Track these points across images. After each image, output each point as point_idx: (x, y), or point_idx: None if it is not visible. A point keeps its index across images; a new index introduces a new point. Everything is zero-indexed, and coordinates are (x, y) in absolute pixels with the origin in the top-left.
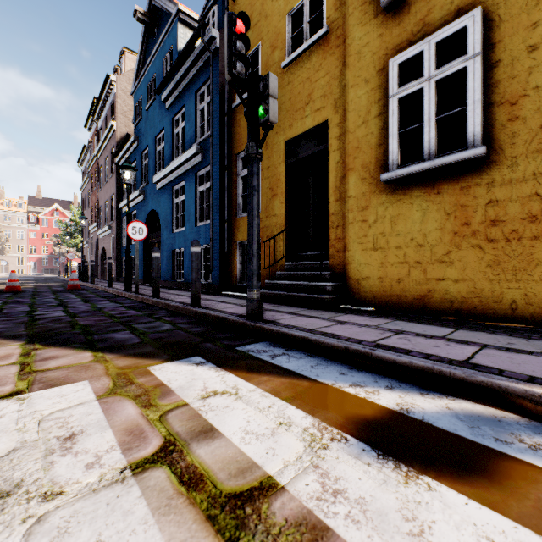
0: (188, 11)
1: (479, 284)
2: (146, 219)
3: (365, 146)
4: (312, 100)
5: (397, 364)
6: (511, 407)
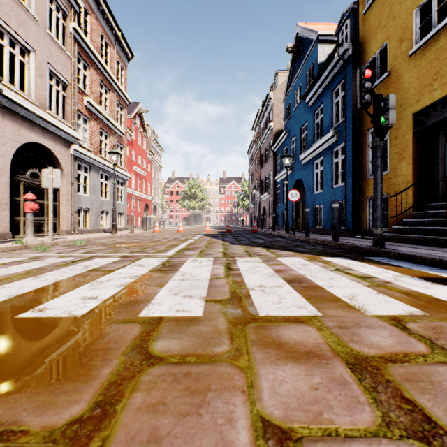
0: (325, 32)
1: None
2: (294, 186)
3: None
4: (439, 75)
5: None
6: None
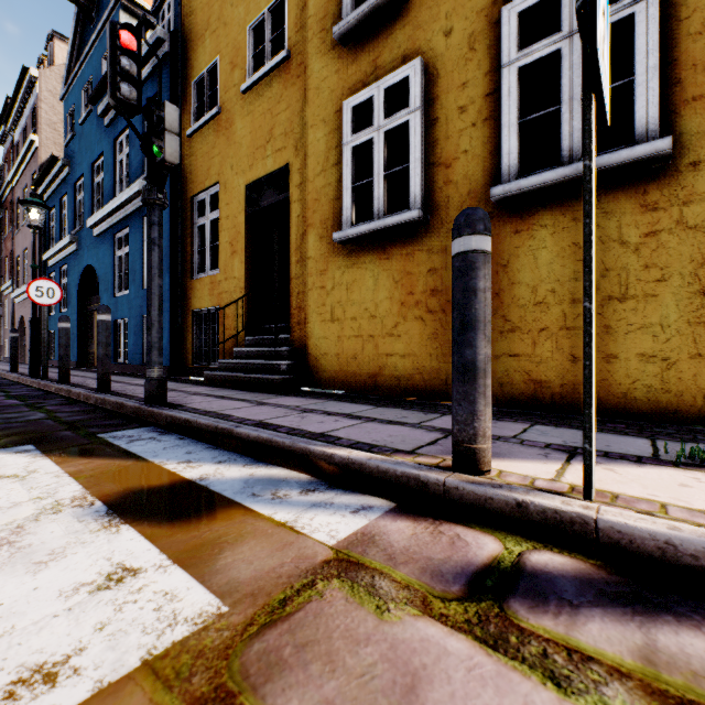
0: None
1: (422, 360)
2: (81, 278)
3: (324, 198)
4: (273, 137)
5: (250, 439)
6: (317, 470)
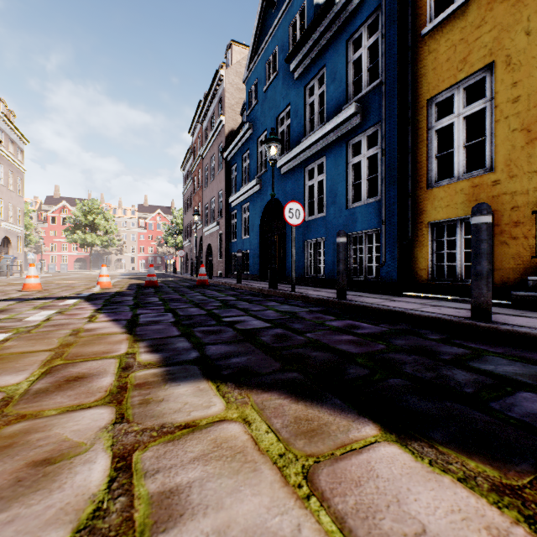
0: None
1: None
2: (263, 210)
3: None
4: None
5: None
6: None
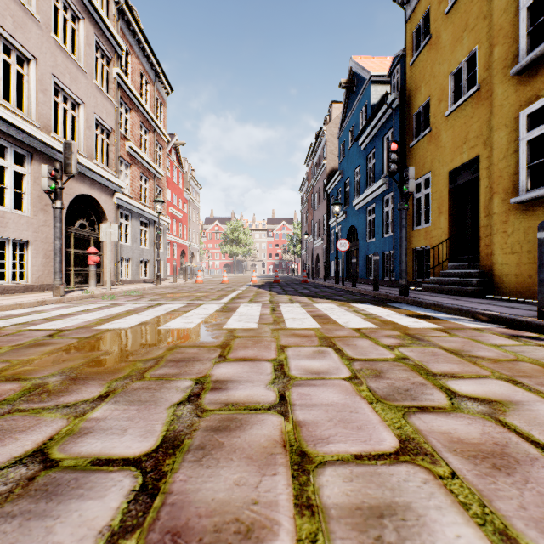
0: (378, 73)
1: None
2: (348, 232)
3: (505, 175)
4: (467, 140)
5: (449, 308)
6: (478, 319)
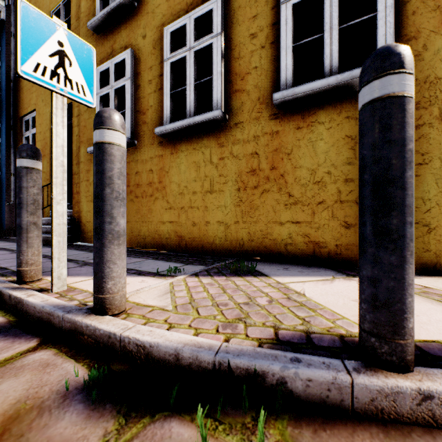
0: None
1: (133, 225)
2: None
3: (88, 126)
4: None
5: None
6: None
